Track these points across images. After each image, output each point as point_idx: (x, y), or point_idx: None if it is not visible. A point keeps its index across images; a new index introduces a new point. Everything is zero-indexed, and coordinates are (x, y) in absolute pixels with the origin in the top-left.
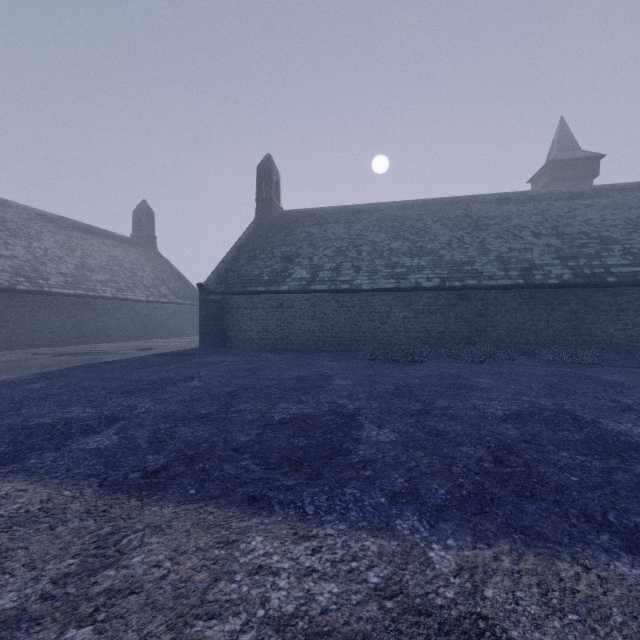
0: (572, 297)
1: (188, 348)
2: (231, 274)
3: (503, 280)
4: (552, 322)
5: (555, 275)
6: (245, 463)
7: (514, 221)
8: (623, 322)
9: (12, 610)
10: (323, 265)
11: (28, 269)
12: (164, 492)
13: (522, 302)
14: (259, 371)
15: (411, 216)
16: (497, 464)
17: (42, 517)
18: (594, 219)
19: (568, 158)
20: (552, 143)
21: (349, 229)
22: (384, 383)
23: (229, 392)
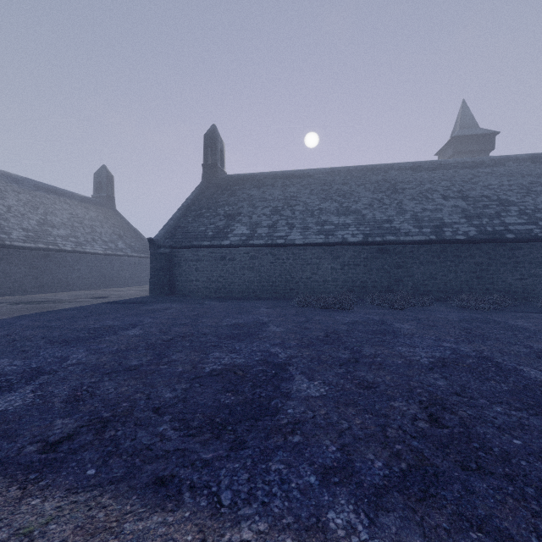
0: (477, 251)
1: (139, 296)
2: (179, 230)
3: (418, 236)
4: (460, 273)
5: (462, 232)
6: (163, 428)
7: (426, 186)
8: (520, 273)
9: None
10: (261, 222)
11: None
12: (56, 474)
13: (434, 255)
14: (199, 318)
15: (338, 181)
16: (433, 424)
17: None
18: (493, 184)
19: (469, 134)
20: (455, 122)
21: (284, 191)
22: (314, 330)
23: (166, 340)
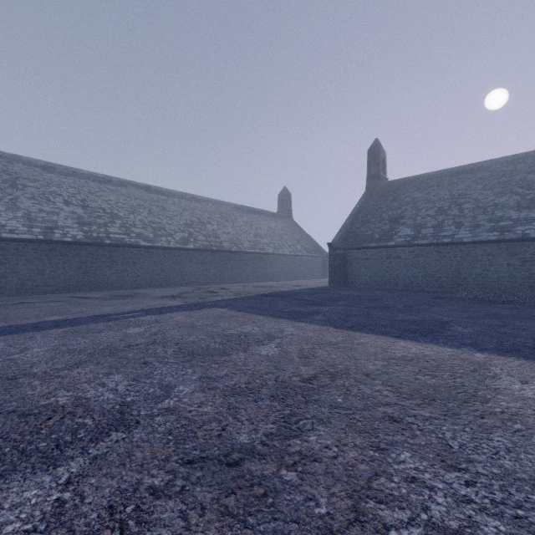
0: None
1: (322, 286)
2: (350, 235)
3: None
4: None
5: None
6: (388, 329)
7: None
8: None
9: (336, 341)
10: (425, 223)
11: (234, 239)
12: (359, 331)
13: None
14: (378, 300)
15: (522, 169)
16: None
17: (323, 330)
18: None
19: None
20: None
21: (451, 190)
22: (476, 312)
23: (365, 308)
